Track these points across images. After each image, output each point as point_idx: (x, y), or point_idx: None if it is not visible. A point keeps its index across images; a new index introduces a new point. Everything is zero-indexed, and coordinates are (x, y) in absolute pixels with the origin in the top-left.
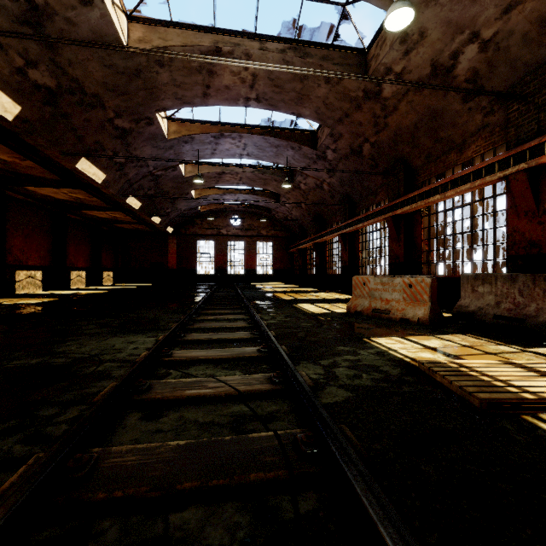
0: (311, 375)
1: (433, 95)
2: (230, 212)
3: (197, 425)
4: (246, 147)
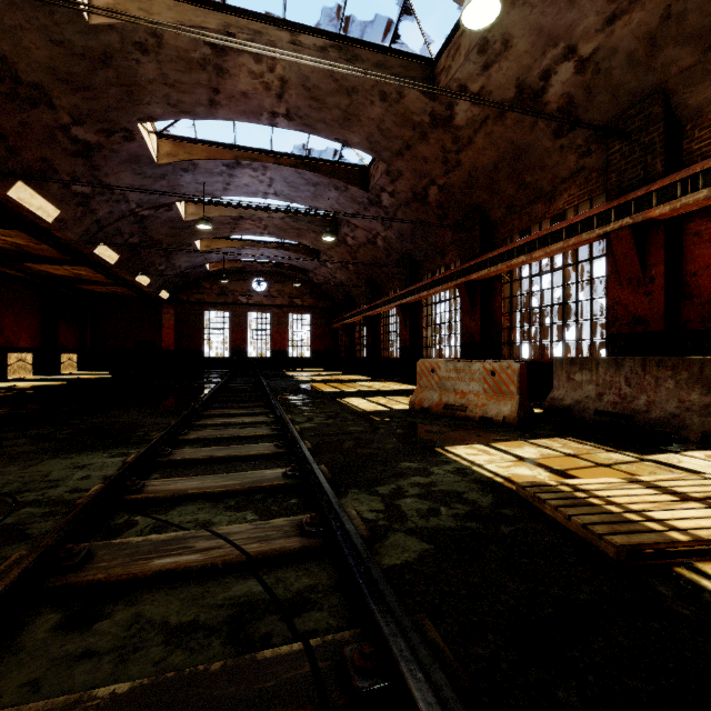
0: (365, 514)
1: (518, 126)
2: (252, 273)
3: (165, 633)
4: (272, 182)
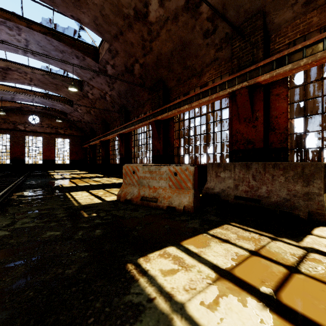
0: None
1: (185, 27)
2: (28, 112)
3: None
4: (28, 43)
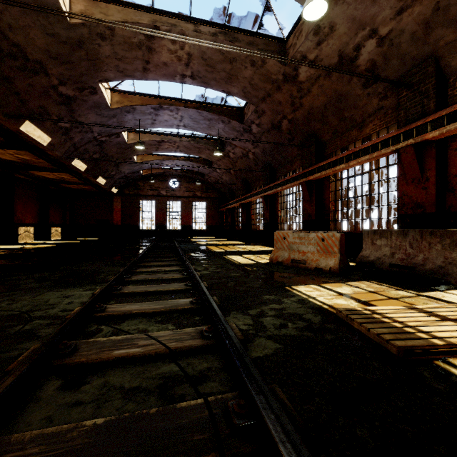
0: (241, 326)
1: (340, 81)
2: (169, 176)
3: (122, 392)
4: (182, 119)
